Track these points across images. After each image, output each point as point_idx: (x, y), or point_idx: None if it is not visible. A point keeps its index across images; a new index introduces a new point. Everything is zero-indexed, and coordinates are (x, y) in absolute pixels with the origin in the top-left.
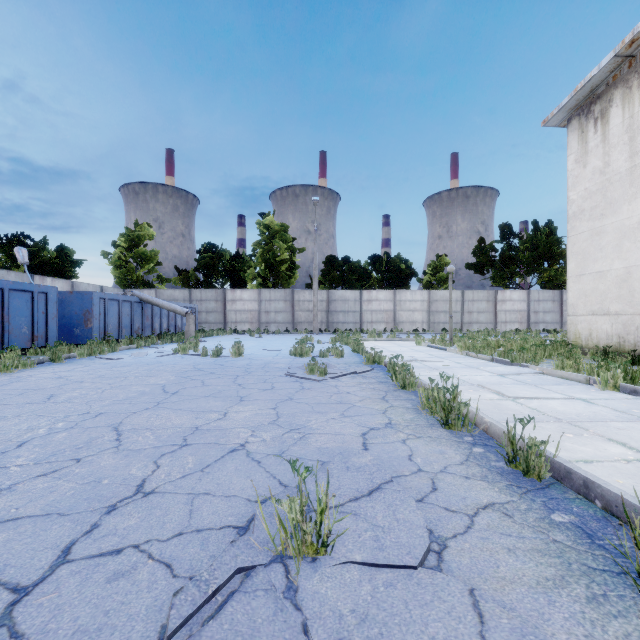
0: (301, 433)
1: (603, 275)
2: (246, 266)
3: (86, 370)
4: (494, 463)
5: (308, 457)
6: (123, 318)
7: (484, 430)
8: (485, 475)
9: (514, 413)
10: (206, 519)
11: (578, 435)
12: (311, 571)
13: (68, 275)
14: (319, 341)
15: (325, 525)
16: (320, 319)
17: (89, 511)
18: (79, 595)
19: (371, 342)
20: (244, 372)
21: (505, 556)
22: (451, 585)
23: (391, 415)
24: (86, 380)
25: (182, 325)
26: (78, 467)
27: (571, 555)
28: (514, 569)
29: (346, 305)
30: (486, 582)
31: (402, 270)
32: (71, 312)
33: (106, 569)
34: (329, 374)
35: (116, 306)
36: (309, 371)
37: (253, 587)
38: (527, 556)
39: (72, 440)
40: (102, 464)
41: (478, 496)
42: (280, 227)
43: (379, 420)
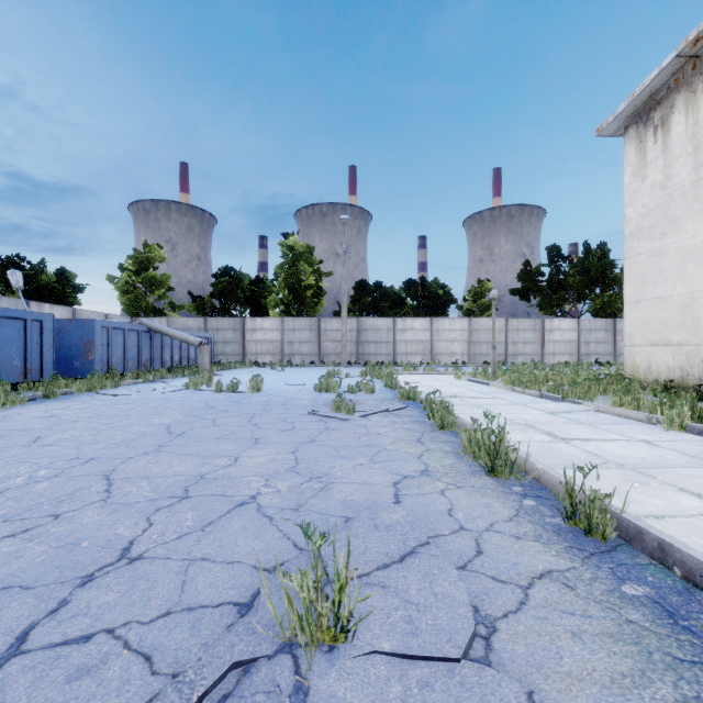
0: (323, 482)
1: (664, 301)
2: (267, 292)
3: (83, 408)
4: (549, 519)
5: (330, 512)
6: (129, 349)
7: (535, 478)
8: (539, 534)
9: (569, 458)
10: (201, 593)
11: (644, 484)
12: (327, 665)
13: (69, 301)
14: (348, 375)
15: (345, 605)
16: (349, 350)
17: (59, 583)
18: (28, 701)
19: (405, 376)
20: (262, 410)
21: (569, 643)
22: (503, 686)
23: (428, 460)
24: (81, 419)
25: (196, 357)
26: (55, 525)
27: (650, 641)
28: (581, 661)
29: (378, 335)
30: (547, 680)
31: (440, 296)
32: (70, 342)
33: (68, 663)
34: (358, 412)
35: (121, 336)
36: (335, 409)
37: (251, 689)
38: (596, 643)
39: (53, 491)
40: (84, 521)
41: (532, 562)
42: (305, 249)
43: (414, 466)
